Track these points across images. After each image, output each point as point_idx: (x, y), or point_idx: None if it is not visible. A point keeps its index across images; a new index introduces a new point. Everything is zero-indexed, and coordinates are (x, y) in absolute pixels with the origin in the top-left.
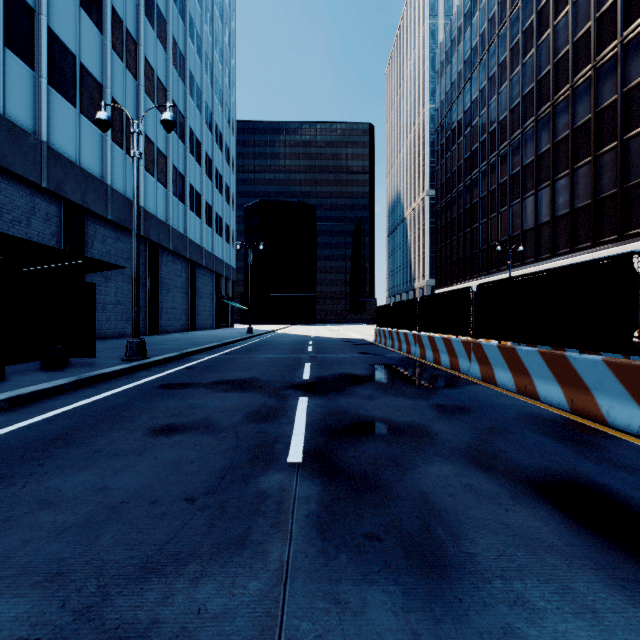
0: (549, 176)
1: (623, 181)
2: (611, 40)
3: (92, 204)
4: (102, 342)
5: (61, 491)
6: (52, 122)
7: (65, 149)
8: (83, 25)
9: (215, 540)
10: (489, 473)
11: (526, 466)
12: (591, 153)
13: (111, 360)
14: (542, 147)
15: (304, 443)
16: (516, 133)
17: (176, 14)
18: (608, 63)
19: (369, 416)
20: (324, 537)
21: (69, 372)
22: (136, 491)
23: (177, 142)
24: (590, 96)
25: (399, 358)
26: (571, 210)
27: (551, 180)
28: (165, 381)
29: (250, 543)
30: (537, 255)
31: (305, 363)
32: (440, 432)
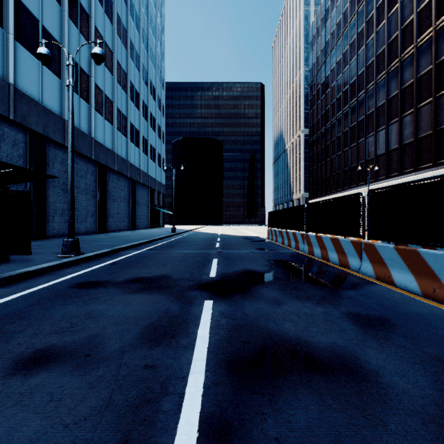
0: (397, 114)
1: None
2: None
3: (52, 134)
4: (59, 239)
5: None
6: (18, 69)
7: (29, 91)
8: None
9: None
10: None
11: None
12: (432, 95)
13: (49, 256)
14: (392, 93)
15: (203, 396)
16: (371, 83)
17: None
18: None
19: (281, 334)
20: None
21: None
22: None
23: (121, 92)
24: (431, 52)
25: (291, 254)
26: (415, 139)
27: (399, 117)
28: (83, 279)
29: None
30: (388, 173)
31: (213, 259)
32: (380, 369)
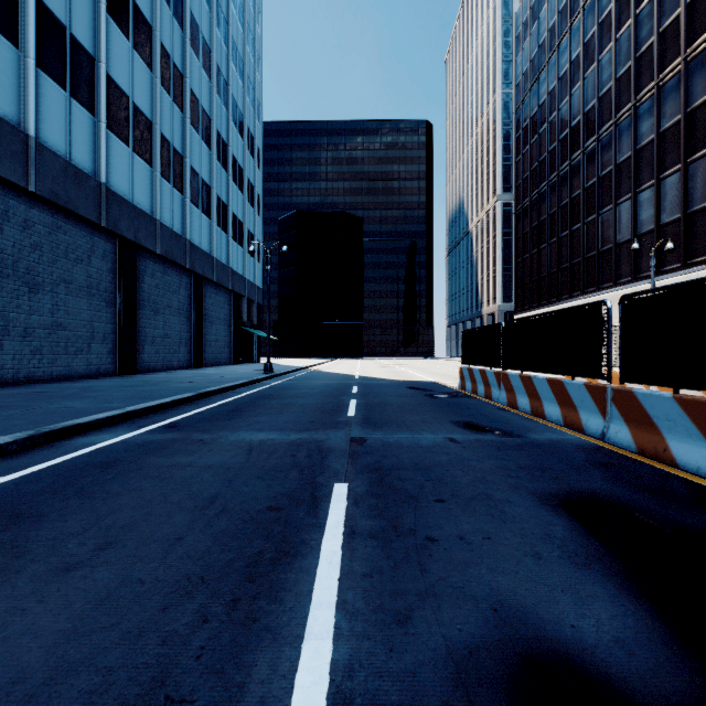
0: None
1: None
2: None
3: None
4: None
5: None
6: None
7: None
8: None
9: None
10: None
11: None
12: None
13: None
14: (696, 98)
15: None
16: (647, 88)
17: None
18: None
19: None
20: None
21: None
22: None
23: (170, 106)
24: None
25: (583, 453)
26: None
27: None
28: None
29: None
30: (686, 258)
31: (331, 486)
32: None
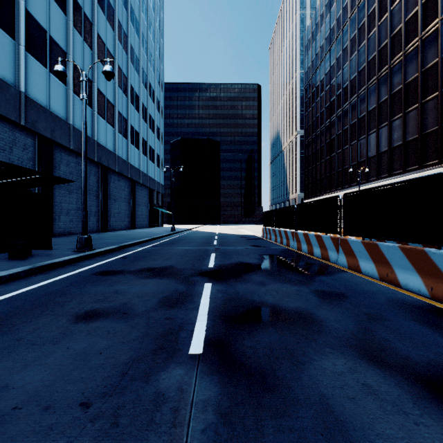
0: (387, 118)
1: (442, 121)
2: (433, 19)
3: (58, 138)
4: (65, 237)
5: None
6: (28, 78)
7: (38, 98)
8: (52, 9)
9: None
10: (382, 369)
11: (415, 360)
12: (418, 101)
13: (65, 251)
14: (382, 97)
15: (206, 331)
16: (363, 88)
17: (121, 4)
18: (431, 36)
19: (262, 302)
20: None
21: (28, 261)
22: (35, 392)
23: (122, 95)
24: (417, 60)
25: (281, 250)
26: (403, 142)
27: (388, 121)
28: (102, 269)
29: None
30: (378, 175)
31: (211, 254)
32: (325, 319)
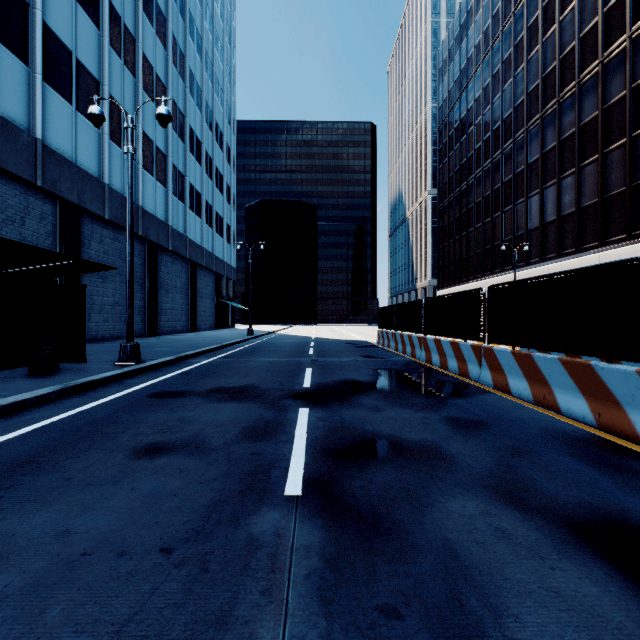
0: (555, 174)
1: (632, 179)
2: (619, 35)
3: (89, 203)
4: (99, 344)
5: (14, 537)
6: (47, 119)
7: (61, 147)
8: (79, 20)
9: (190, 616)
10: (521, 511)
11: (563, 501)
12: (598, 151)
13: (104, 365)
14: (547, 145)
15: (304, 468)
16: (520, 131)
17: (176, 11)
18: (616, 58)
19: (376, 433)
20: (328, 612)
21: (56, 379)
22: (103, 537)
23: (177, 141)
24: (597, 92)
25: (404, 362)
26: (577, 209)
27: (557, 178)
28: (157, 389)
29: (234, 621)
30: (542, 255)
31: (306, 368)
32: (457, 454)
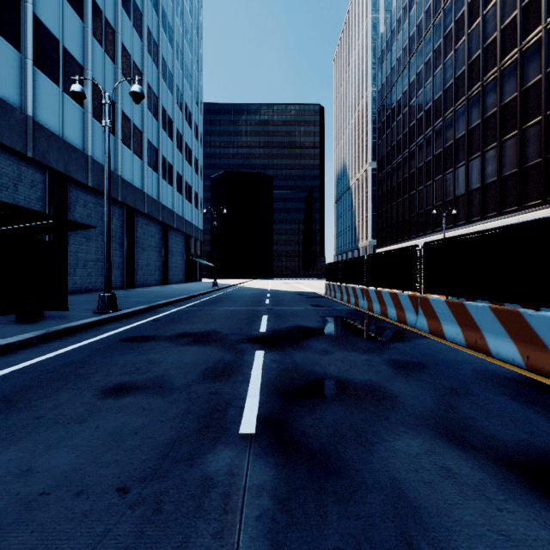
0: (479, 148)
1: (547, 151)
2: (536, 26)
3: (74, 172)
4: (82, 295)
5: None
6: (37, 99)
7: (49, 123)
8: (66, 13)
9: None
10: (464, 450)
11: (503, 440)
12: (517, 127)
13: (84, 313)
14: (473, 122)
15: (258, 407)
16: (449, 111)
17: (150, 7)
18: (533, 47)
19: (325, 373)
20: None
21: (40, 325)
22: (63, 476)
23: (151, 119)
24: (516, 76)
25: (348, 310)
26: (499, 178)
27: (481, 151)
28: (130, 334)
29: None
30: (468, 218)
31: (262, 315)
32: (400, 393)
